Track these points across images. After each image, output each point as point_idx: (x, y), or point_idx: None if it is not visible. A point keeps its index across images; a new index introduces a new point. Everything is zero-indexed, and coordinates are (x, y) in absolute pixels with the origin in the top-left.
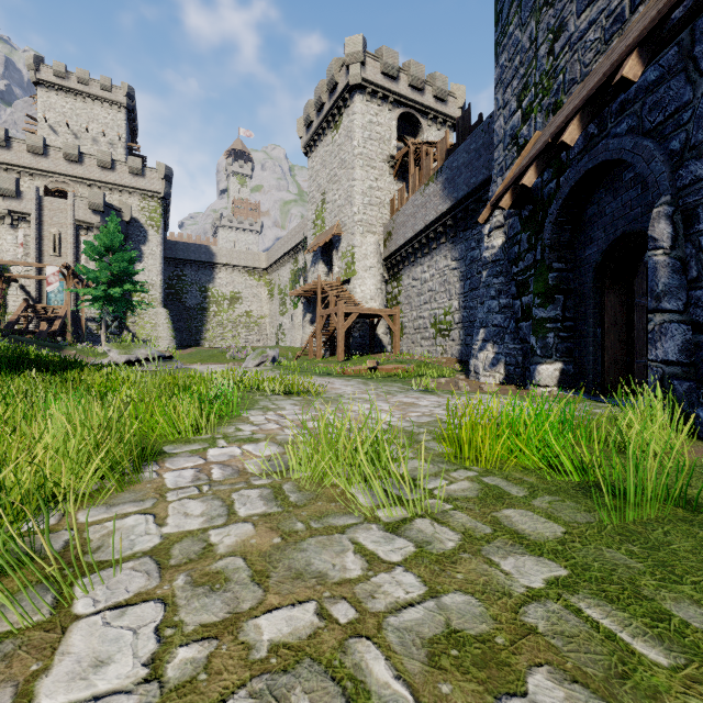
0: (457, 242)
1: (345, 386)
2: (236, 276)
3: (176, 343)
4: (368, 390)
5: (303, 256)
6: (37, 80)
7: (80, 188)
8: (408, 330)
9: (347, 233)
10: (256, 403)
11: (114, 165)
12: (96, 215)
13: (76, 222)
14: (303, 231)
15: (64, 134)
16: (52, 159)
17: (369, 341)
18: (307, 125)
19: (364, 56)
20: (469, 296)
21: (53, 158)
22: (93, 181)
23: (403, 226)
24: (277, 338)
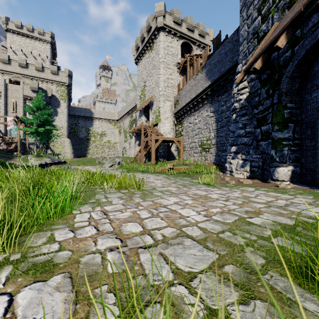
0: (213, 102)
1: (156, 180)
2: (103, 123)
3: (74, 155)
4: (171, 183)
5: (135, 114)
6: (7, 29)
7: (27, 80)
8: (186, 148)
9: (156, 101)
10: (93, 196)
11: (43, 69)
12: (34, 93)
13: (24, 96)
14: (135, 101)
15: (20, 55)
16: (12, 66)
17: (167, 154)
18: (136, 49)
19: (164, 13)
20: (220, 130)
21: (13, 65)
22: (33, 77)
23: (184, 97)
24: (123, 153)
